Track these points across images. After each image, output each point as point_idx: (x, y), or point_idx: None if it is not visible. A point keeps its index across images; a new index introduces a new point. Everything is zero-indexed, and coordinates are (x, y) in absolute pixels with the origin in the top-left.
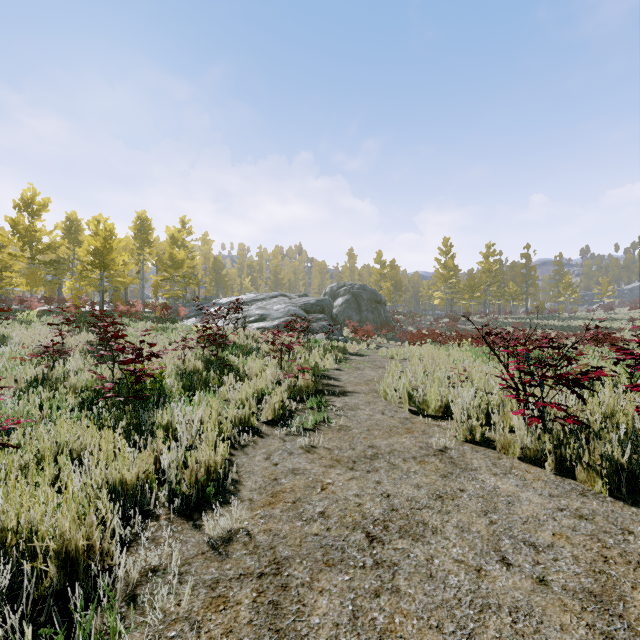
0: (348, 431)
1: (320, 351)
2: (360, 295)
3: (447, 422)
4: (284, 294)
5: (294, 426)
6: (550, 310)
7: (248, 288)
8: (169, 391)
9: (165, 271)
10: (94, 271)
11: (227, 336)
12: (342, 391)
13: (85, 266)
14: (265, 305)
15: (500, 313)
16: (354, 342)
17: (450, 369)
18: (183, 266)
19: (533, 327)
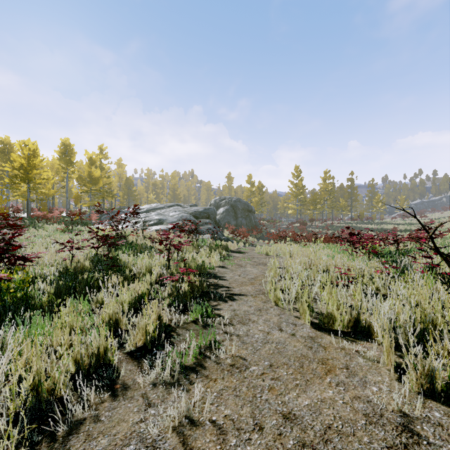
0: (244, 371)
1: (206, 249)
2: (236, 206)
3: (365, 345)
4: (179, 204)
5: (167, 369)
6: (366, 218)
7: (153, 200)
8: (39, 298)
9: (84, 186)
10: (19, 183)
11: (126, 237)
12: (229, 293)
13: (11, 179)
14: (163, 212)
15: (333, 220)
16: (234, 241)
17: (325, 266)
18: (99, 182)
19: (358, 229)
